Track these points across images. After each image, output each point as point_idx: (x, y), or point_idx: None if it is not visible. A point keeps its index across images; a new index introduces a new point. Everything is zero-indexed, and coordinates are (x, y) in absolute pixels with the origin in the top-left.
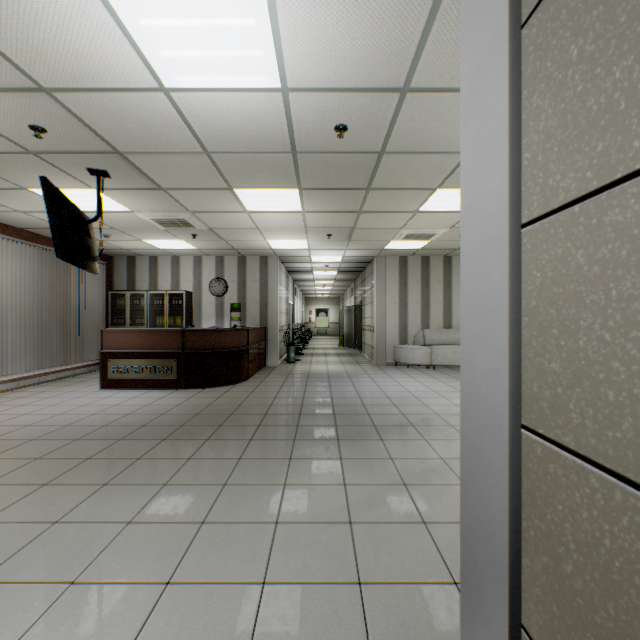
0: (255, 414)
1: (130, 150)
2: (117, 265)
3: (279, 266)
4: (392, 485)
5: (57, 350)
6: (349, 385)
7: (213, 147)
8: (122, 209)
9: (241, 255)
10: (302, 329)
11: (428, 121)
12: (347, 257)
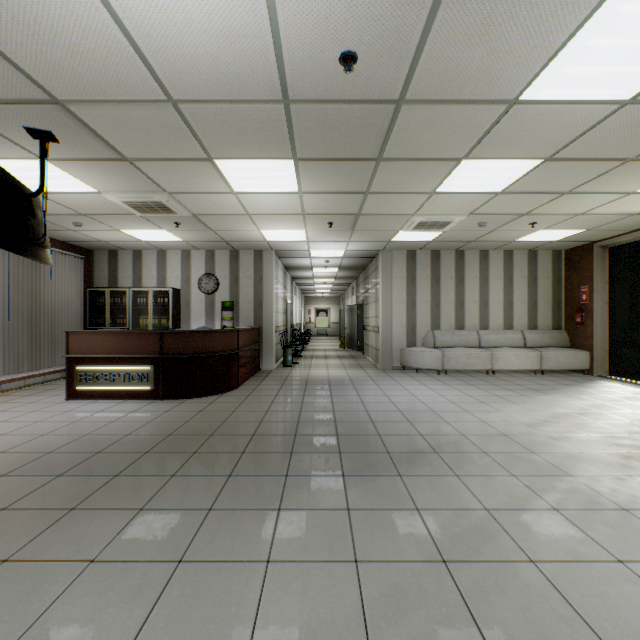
0: (240, 435)
1: (71, 98)
2: (97, 260)
3: (275, 261)
4: (426, 562)
5: (24, 354)
6: (353, 394)
7: (179, 92)
8: (86, 189)
9: (233, 249)
10: (301, 329)
11: (469, 45)
12: (350, 251)
